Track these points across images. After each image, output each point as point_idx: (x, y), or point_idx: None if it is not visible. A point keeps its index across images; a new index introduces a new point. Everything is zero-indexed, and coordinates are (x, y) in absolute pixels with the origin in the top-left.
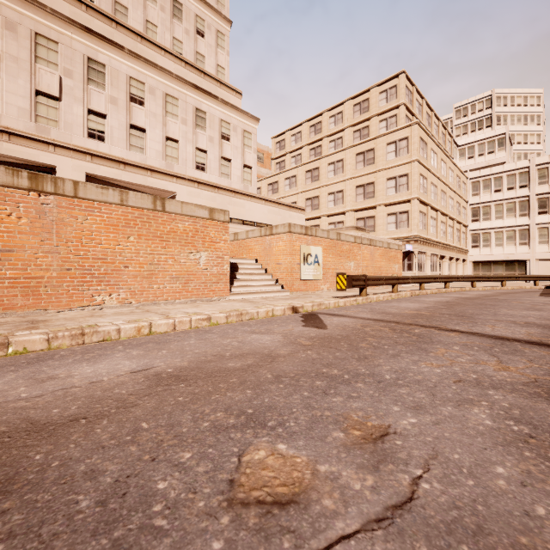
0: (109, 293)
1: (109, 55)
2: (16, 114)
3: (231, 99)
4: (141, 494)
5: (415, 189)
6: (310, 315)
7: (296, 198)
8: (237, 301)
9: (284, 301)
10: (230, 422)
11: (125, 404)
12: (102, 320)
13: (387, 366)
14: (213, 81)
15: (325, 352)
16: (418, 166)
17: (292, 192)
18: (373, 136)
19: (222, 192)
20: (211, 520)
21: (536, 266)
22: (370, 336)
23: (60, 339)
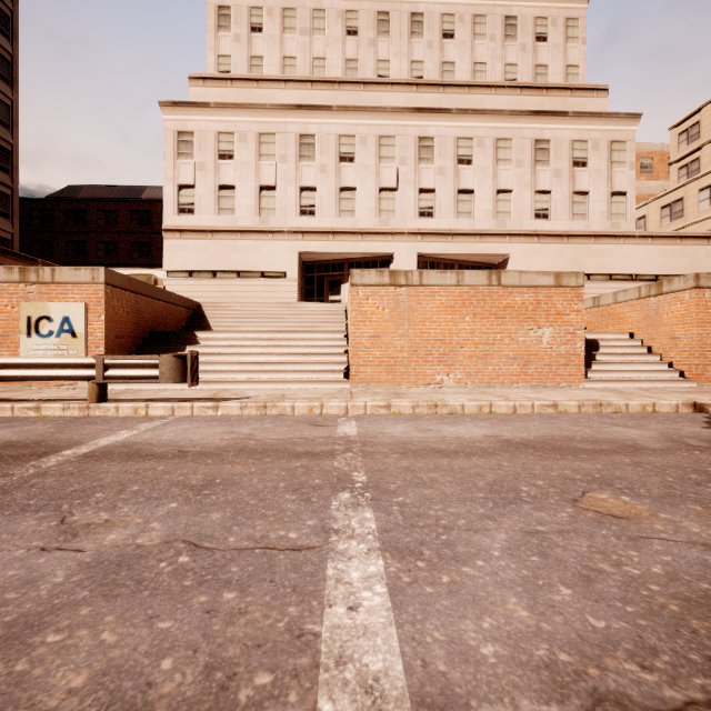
0: (447, 373)
1: (437, 125)
2: (366, 215)
3: (589, 104)
4: (511, 488)
5: None
6: None
7: None
8: (596, 390)
9: (679, 394)
10: (577, 477)
11: (487, 452)
12: (446, 396)
13: None
14: (560, 92)
15: None
16: None
17: None
18: None
19: (573, 240)
20: (560, 507)
21: None
22: None
23: (420, 408)
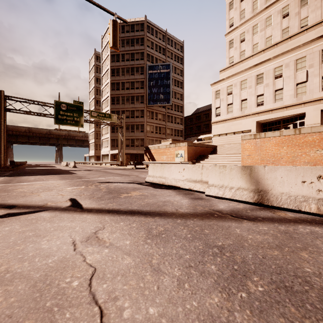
0: None
1: None
2: (289, 98)
3: None
4: None
5: None
6: None
7: None
8: None
9: None
10: None
11: None
12: None
13: None
14: None
15: None
16: None
17: None
18: None
19: None
20: None
21: None
22: None
23: None
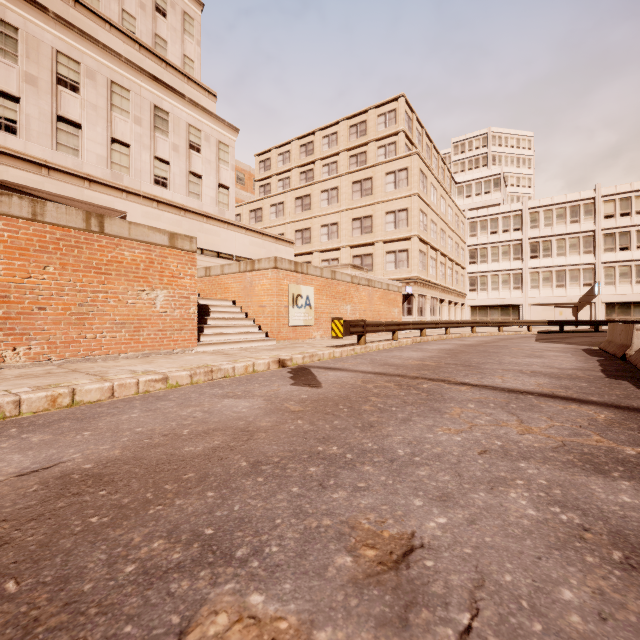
0: (13, 346)
1: (24, 16)
2: None
3: (203, 100)
4: None
5: (415, 226)
6: (301, 370)
7: (283, 228)
8: (208, 353)
9: (268, 352)
10: (174, 558)
11: None
12: None
13: (398, 436)
14: (178, 74)
15: (320, 421)
16: (418, 200)
17: (279, 222)
18: (371, 163)
19: (190, 215)
20: None
21: (528, 311)
22: (374, 395)
23: None
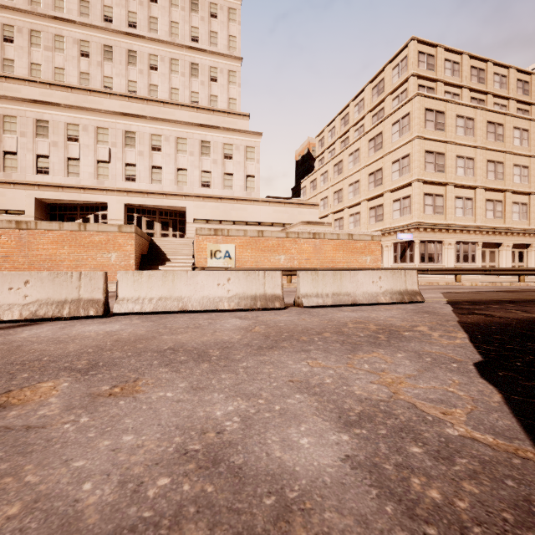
0: None
1: (138, 125)
2: (88, 177)
3: (239, 123)
4: None
5: (415, 170)
6: (110, 292)
7: (327, 192)
8: None
9: None
10: None
11: None
12: None
13: None
14: (221, 114)
15: None
16: (419, 143)
17: (325, 188)
18: (380, 118)
19: (224, 201)
20: None
21: None
22: None
23: None
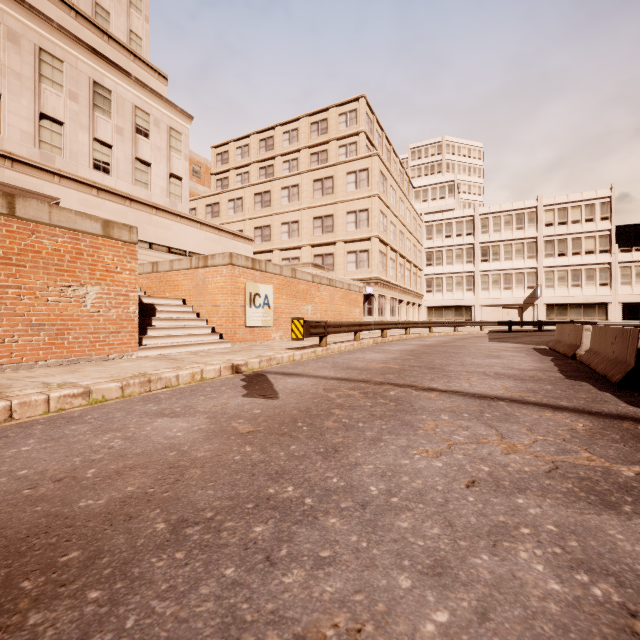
0: None
1: None
2: None
3: (152, 82)
4: None
5: (376, 226)
6: (256, 377)
7: (242, 225)
8: (150, 358)
9: (221, 356)
10: None
11: None
12: None
13: (368, 465)
14: (123, 50)
15: (274, 446)
16: (378, 201)
17: (238, 218)
18: (332, 162)
19: (136, 206)
20: None
21: (480, 312)
22: (338, 407)
23: None
